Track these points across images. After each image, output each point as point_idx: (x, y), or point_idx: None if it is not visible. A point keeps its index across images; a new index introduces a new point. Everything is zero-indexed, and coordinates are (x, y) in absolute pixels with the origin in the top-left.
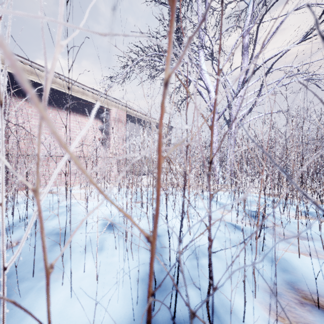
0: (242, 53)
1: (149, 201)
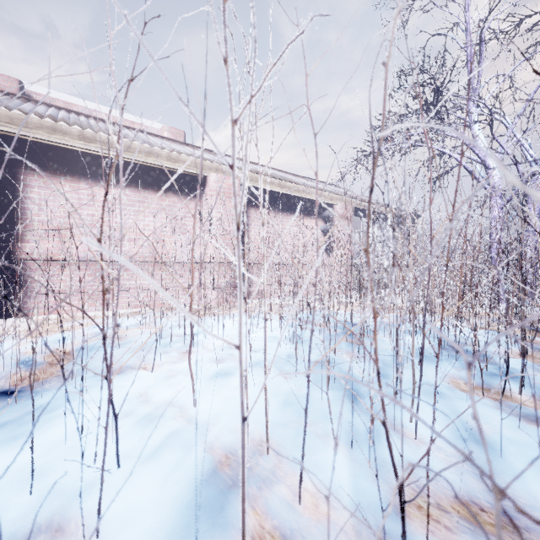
0: None
1: None
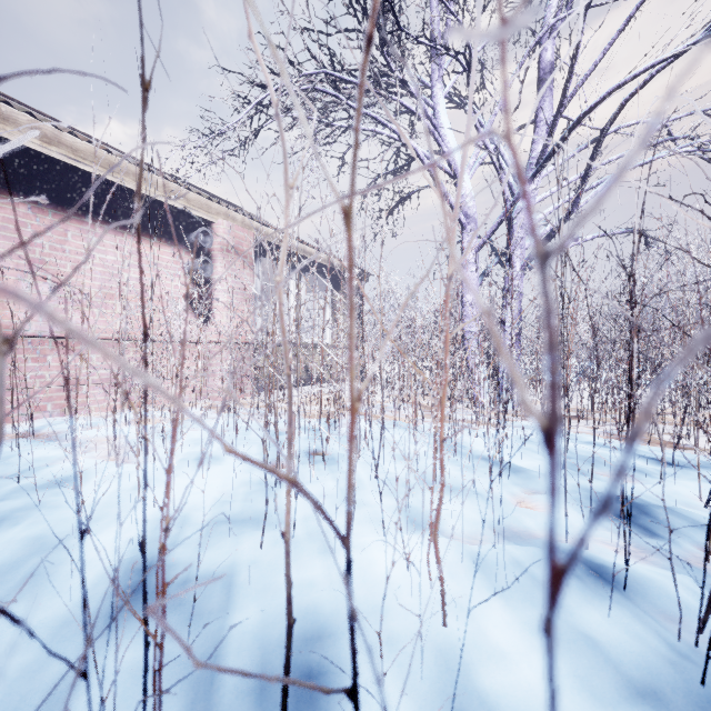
0: (539, 88)
1: (302, 462)
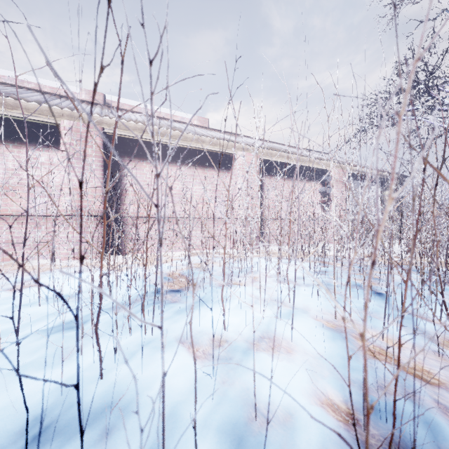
0: None
1: None
